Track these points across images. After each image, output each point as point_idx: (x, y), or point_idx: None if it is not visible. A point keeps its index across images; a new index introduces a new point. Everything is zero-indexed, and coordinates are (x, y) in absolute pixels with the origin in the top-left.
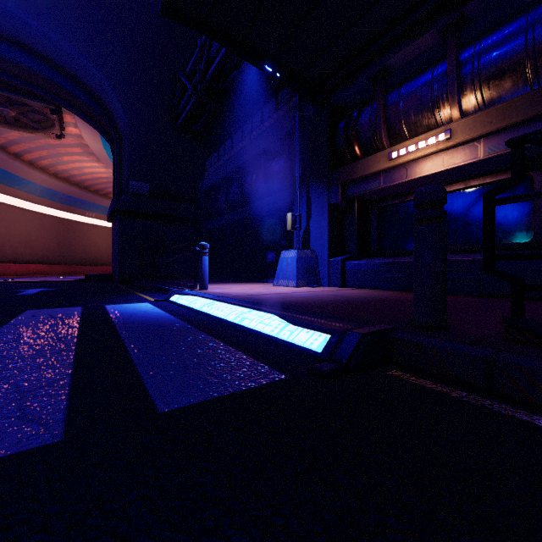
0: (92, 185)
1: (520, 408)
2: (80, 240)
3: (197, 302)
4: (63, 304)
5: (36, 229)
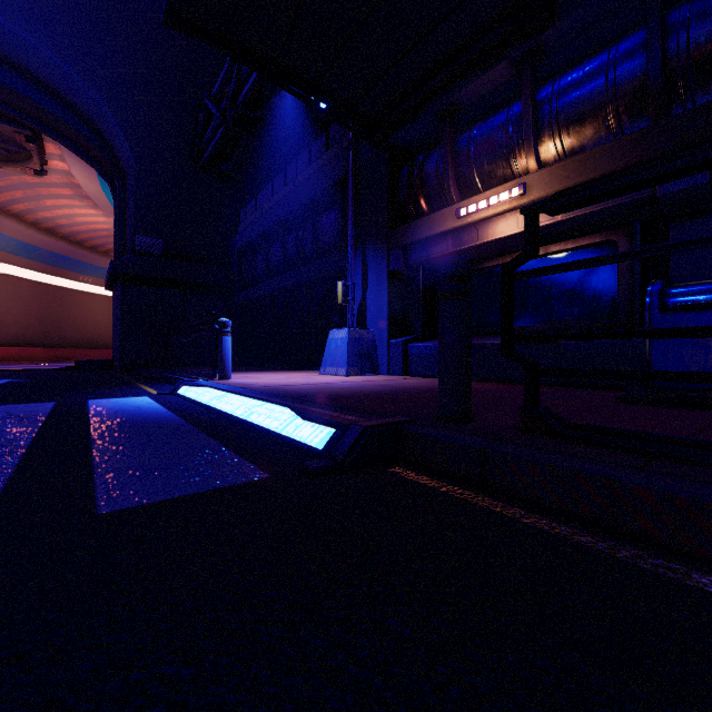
0: (88, 240)
1: (501, 500)
2: (70, 313)
3: (207, 395)
4: (32, 399)
5: (8, 299)
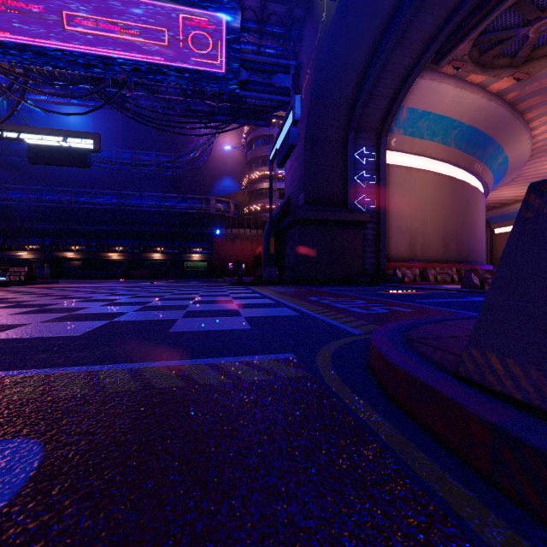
0: None
1: None
2: None
3: None
4: None
5: None
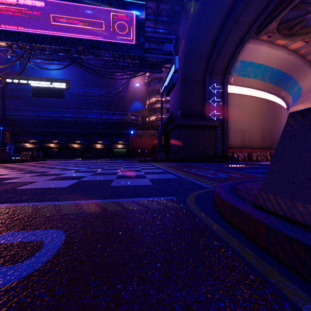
0: None
1: None
2: None
3: None
4: None
5: None
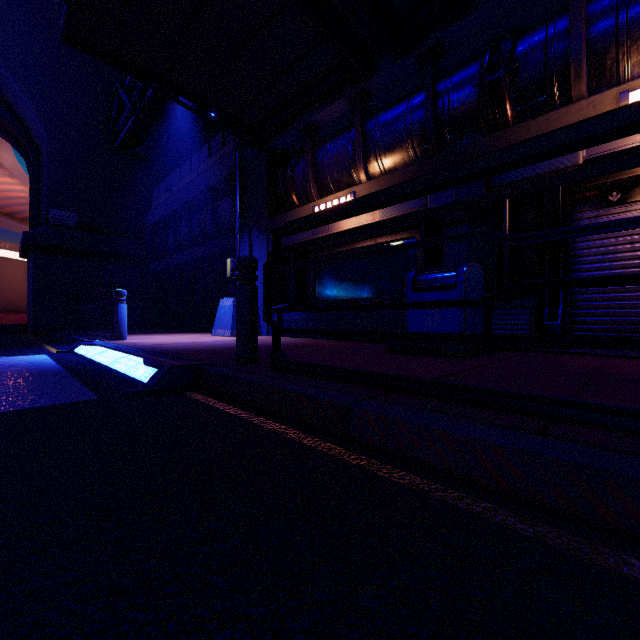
0: (5, 206)
1: (228, 403)
2: None
3: (95, 352)
4: None
5: None
